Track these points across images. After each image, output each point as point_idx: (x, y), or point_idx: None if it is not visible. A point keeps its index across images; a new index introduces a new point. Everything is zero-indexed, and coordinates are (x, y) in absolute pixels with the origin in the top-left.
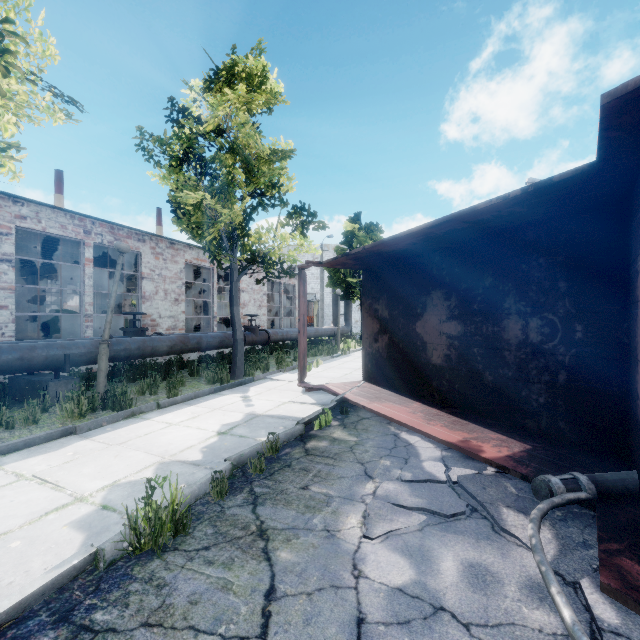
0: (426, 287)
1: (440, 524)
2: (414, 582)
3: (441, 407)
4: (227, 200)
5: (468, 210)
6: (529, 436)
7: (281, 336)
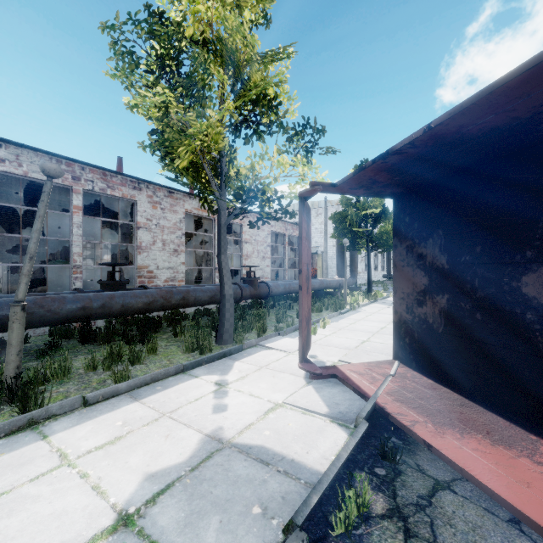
0: None
1: None
2: None
3: None
4: (202, 108)
5: None
6: None
7: (283, 289)
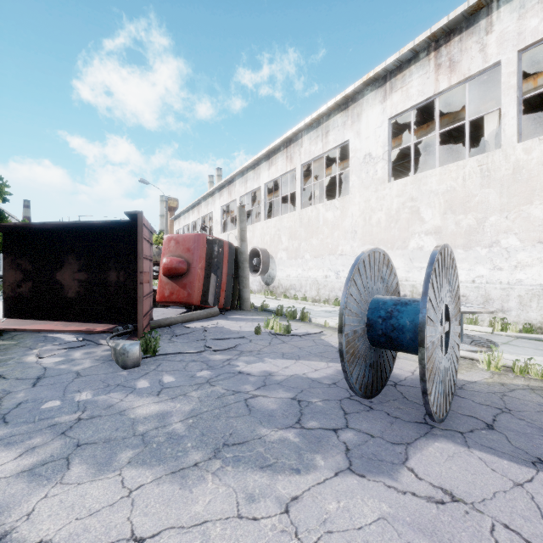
0: (64, 252)
1: (74, 349)
2: (65, 359)
3: (75, 321)
4: None
5: (89, 222)
6: (119, 322)
7: None
